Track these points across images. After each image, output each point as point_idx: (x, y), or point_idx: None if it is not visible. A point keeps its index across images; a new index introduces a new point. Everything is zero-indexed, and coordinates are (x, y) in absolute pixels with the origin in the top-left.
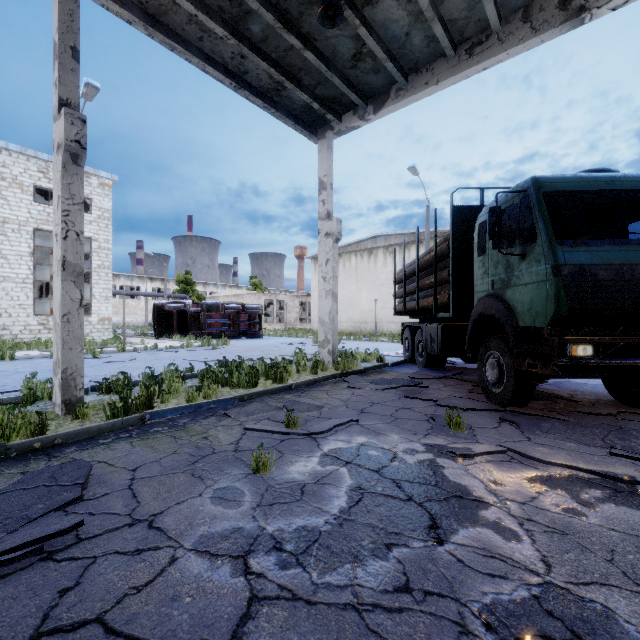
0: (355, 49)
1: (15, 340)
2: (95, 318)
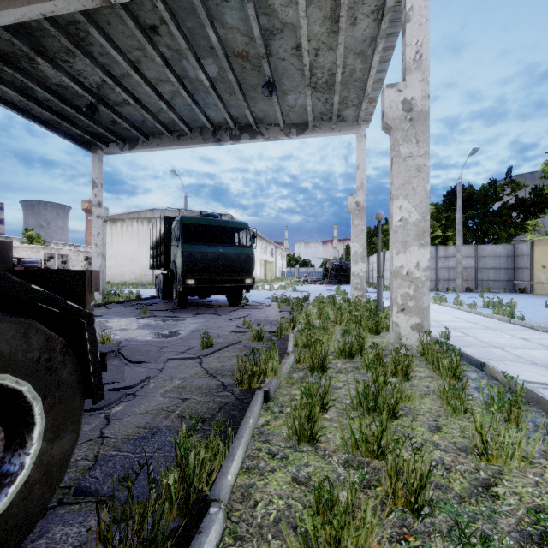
0: (112, 119)
1: None
2: None
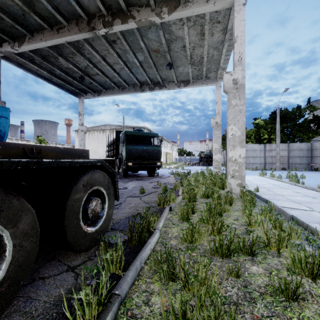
0: (90, 81)
1: None
2: None
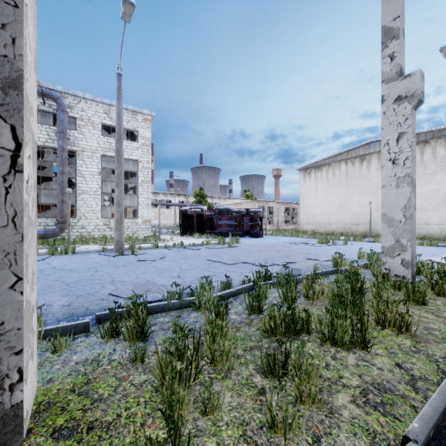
0: None
1: (89, 236)
2: (140, 220)
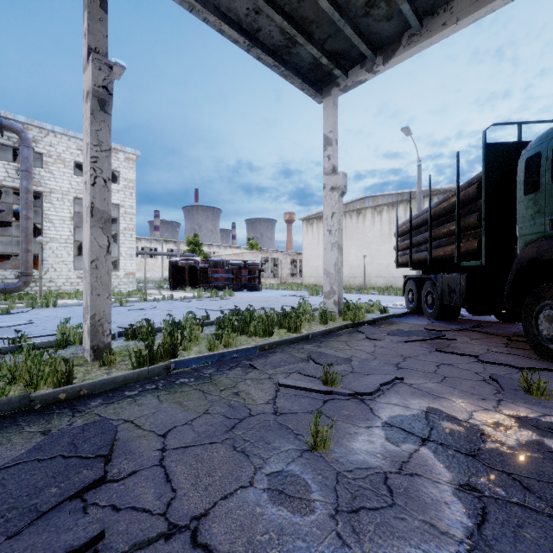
0: None
1: (59, 291)
2: (122, 273)
